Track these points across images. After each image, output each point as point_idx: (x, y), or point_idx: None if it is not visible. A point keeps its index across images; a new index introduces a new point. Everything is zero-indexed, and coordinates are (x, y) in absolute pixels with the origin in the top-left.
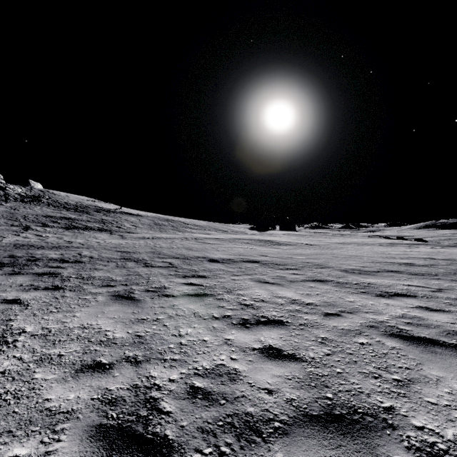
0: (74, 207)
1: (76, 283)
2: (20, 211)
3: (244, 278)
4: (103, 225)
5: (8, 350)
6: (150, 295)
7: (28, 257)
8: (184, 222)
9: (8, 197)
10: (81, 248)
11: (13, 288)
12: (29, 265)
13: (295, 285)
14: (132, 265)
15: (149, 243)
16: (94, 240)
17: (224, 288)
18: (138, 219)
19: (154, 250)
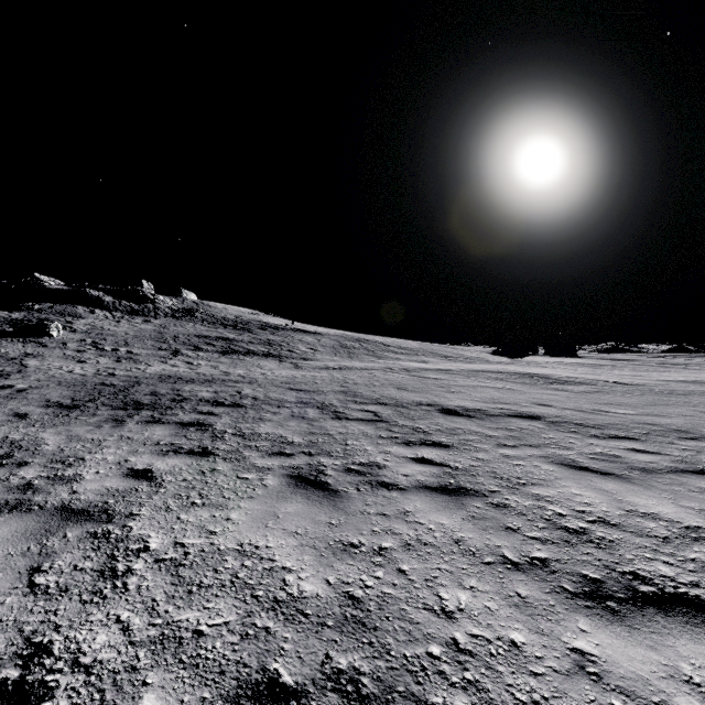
0: (233, 323)
1: (232, 445)
2: (170, 330)
3: (527, 453)
4: (269, 348)
5: (112, 598)
6: (354, 482)
7: (174, 395)
8: (384, 343)
9: (158, 312)
10: (240, 383)
11: (147, 449)
12: (173, 408)
13: (662, 481)
14: (315, 415)
15: (336, 376)
16: (258, 371)
17: (496, 476)
18: (317, 339)
19: (346, 390)
